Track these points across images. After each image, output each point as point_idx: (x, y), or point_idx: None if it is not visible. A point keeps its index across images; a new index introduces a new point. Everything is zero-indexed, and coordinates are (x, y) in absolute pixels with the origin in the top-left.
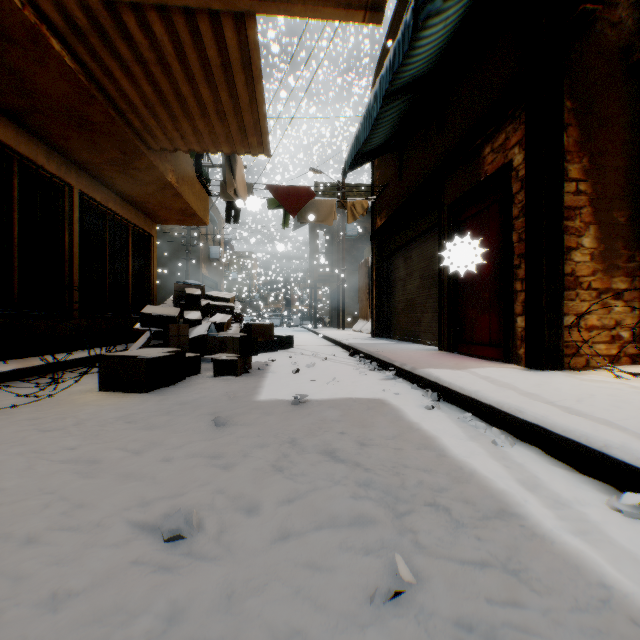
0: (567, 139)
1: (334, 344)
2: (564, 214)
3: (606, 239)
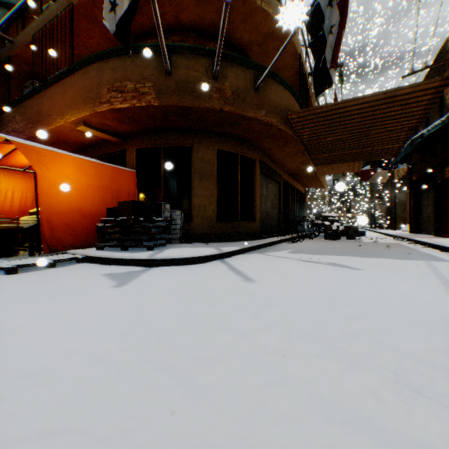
0: None
1: (386, 235)
2: None
3: None
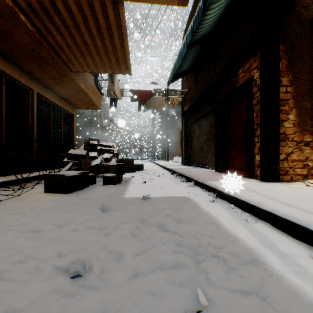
0: (281, 65)
1: (163, 168)
2: (280, 103)
3: (301, 116)
